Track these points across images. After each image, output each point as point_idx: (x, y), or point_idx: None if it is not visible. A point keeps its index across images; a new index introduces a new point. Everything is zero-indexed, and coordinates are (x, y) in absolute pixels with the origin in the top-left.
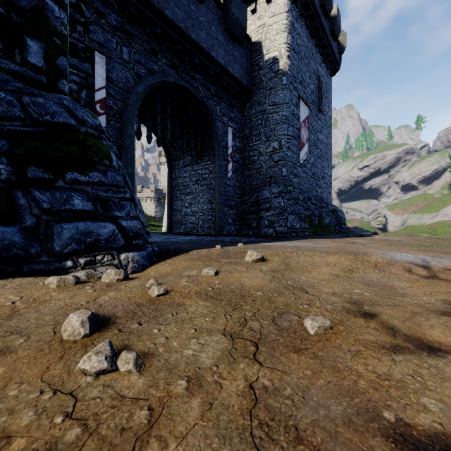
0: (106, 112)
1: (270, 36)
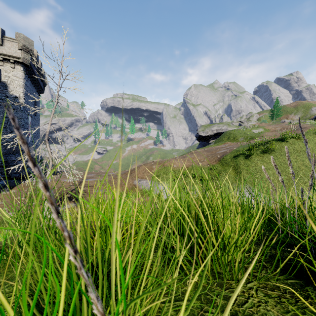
0: None
1: (14, 85)
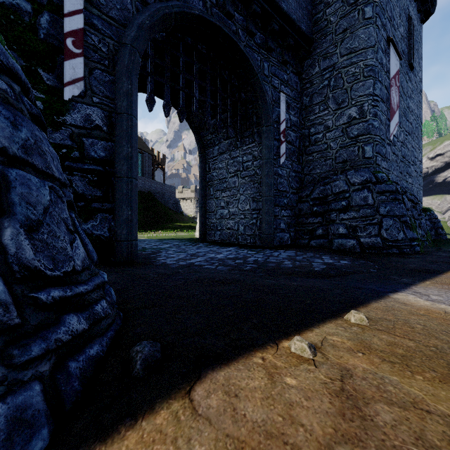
0: (87, 54)
1: None
